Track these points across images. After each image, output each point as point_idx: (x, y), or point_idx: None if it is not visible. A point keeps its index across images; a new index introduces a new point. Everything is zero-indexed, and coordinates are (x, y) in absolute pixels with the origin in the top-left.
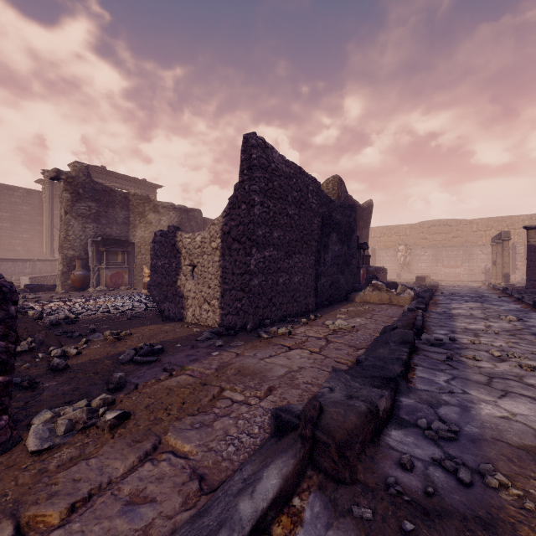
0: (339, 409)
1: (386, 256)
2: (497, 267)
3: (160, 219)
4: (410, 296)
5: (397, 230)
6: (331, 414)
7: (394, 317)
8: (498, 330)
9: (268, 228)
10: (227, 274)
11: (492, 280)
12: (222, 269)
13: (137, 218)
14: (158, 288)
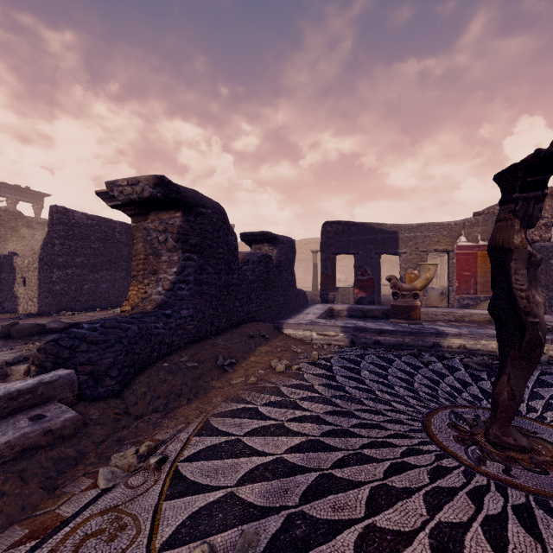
0: (25, 323)
1: None
2: None
3: (34, 233)
4: None
5: None
6: (20, 324)
7: None
8: None
9: (70, 257)
10: (42, 283)
11: None
12: (39, 280)
13: (9, 232)
14: (1, 293)
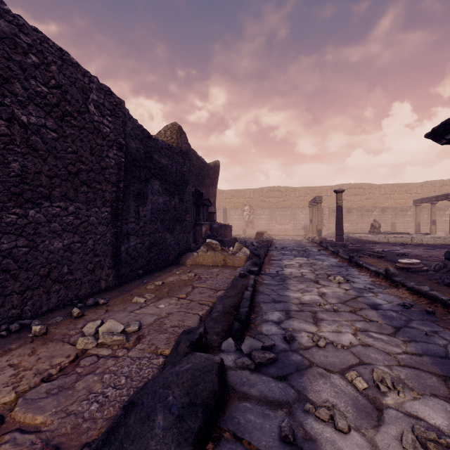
0: None
1: (235, 215)
2: (313, 224)
3: None
4: (246, 256)
5: (243, 193)
6: None
7: (219, 291)
8: (335, 302)
9: None
10: None
11: (309, 234)
12: None
13: None
14: None
